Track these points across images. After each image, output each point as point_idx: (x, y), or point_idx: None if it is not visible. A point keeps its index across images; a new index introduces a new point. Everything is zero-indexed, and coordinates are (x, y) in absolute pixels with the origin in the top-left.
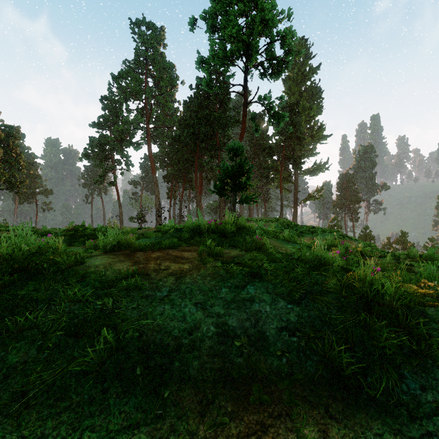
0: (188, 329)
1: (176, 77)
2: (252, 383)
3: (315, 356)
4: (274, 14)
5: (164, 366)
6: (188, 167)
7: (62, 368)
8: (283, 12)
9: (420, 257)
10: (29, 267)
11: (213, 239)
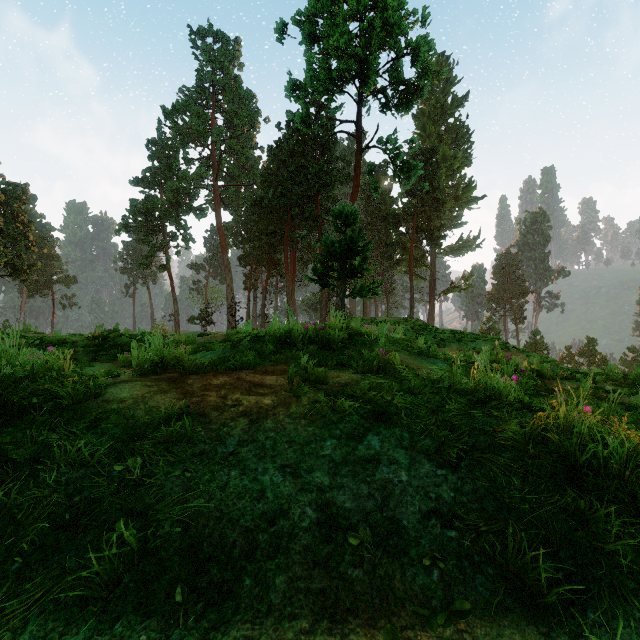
0: (268, 514)
1: (257, 111)
2: (380, 620)
3: (490, 566)
4: (401, 16)
5: (226, 587)
6: (275, 244)
7: (40, 594)
8: (415, 12)
9: (626, 379)
10: (8, 404)
11: (312, 354)
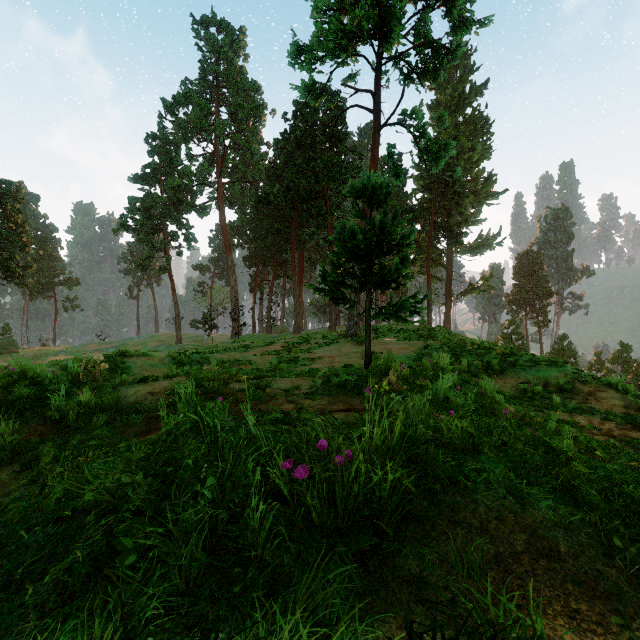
0: None
1: (263, 104)
2: None
3: None
4: None
5: None
6: (281, 243)
7: None
8: None
9: None
10: None
11: None
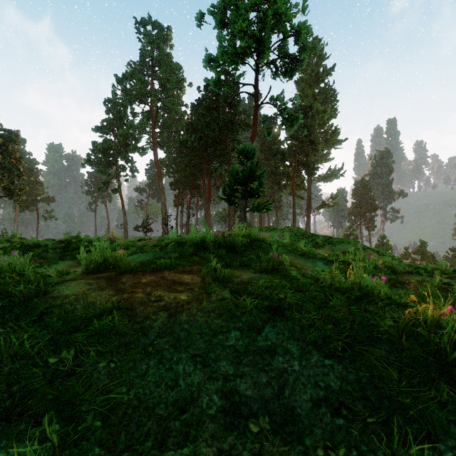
0: (180, 402)
1: (183, 79)
2: None
3: (376, 455)
4: (287, 8)
5: None
6: (196, 173)
7: None
8: (297, 5)
9: (455, 273)
10: None
11: (221, 256)
